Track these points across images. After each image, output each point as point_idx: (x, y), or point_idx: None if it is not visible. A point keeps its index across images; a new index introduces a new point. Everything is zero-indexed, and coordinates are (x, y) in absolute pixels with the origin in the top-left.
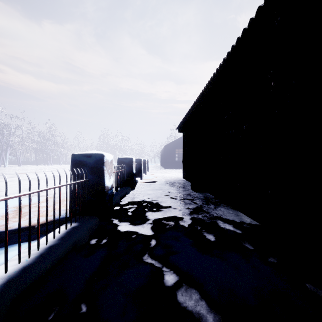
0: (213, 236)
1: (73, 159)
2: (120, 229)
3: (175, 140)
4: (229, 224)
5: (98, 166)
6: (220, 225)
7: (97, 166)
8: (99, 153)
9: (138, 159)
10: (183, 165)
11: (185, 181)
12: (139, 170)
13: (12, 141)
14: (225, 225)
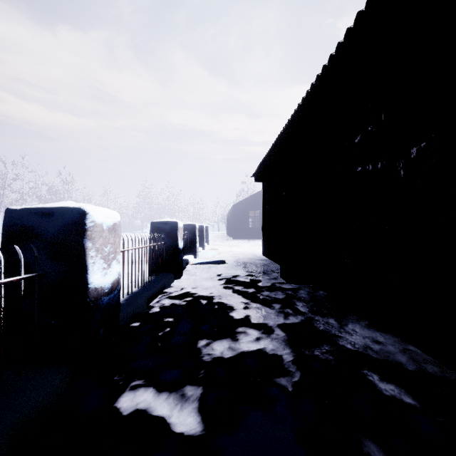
0: (381, 447)
1: (7, 222)
2: (119, 408)
3: (249, 197)
4: (399, 385)
5: (68, 239)
6: (377, 387)
7: (66, 239)
8: (74, 207)
9: (190, 224)
10: (264, 235)
11: (268, 260)
12: (192, 242)
13: (6, 198)
14: (389, 386)
